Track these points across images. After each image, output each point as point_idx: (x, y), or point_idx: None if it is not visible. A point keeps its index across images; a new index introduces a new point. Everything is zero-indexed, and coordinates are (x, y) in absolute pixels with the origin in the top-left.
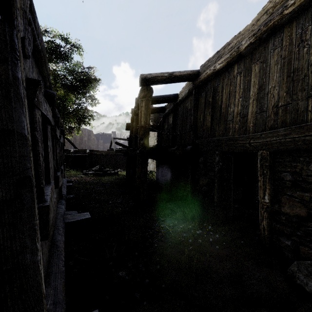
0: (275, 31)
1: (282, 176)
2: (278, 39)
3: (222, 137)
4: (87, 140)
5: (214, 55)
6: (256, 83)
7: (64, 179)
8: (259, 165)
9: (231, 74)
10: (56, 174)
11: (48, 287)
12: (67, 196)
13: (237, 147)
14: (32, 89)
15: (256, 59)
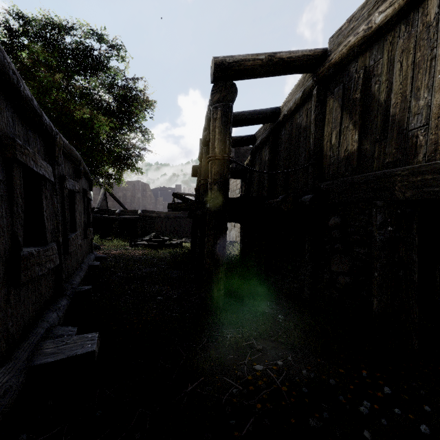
0: None
1: None
2: None
3: (392, 169)
4: (140, 197)
5: (366, 3)
6: None
7: (90, 254)
8: None
9: (419, 24)
10: (18, 250)
11: None
12: (78, 287)
13: None
14: None
15: None
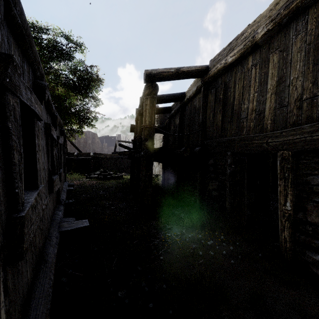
0: (298, 14)
1: (309, 180)
2: (301, 23)
3: (234, 137)
4: (91, 143)
5: (225, 48)
6: (274, 74)
7: (65, 182)
8: (278, 167)
9: (245, 67)
10: (51, 177)
11: (26, 318)
12: (66, 201)
13: (252, 147)
14: (2, 66)
15: (274, 48)
